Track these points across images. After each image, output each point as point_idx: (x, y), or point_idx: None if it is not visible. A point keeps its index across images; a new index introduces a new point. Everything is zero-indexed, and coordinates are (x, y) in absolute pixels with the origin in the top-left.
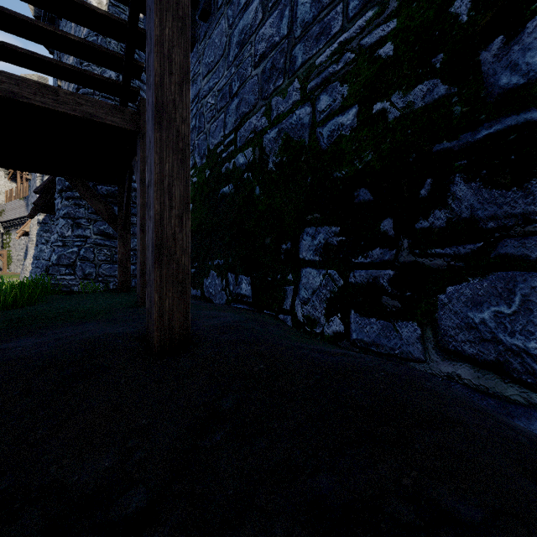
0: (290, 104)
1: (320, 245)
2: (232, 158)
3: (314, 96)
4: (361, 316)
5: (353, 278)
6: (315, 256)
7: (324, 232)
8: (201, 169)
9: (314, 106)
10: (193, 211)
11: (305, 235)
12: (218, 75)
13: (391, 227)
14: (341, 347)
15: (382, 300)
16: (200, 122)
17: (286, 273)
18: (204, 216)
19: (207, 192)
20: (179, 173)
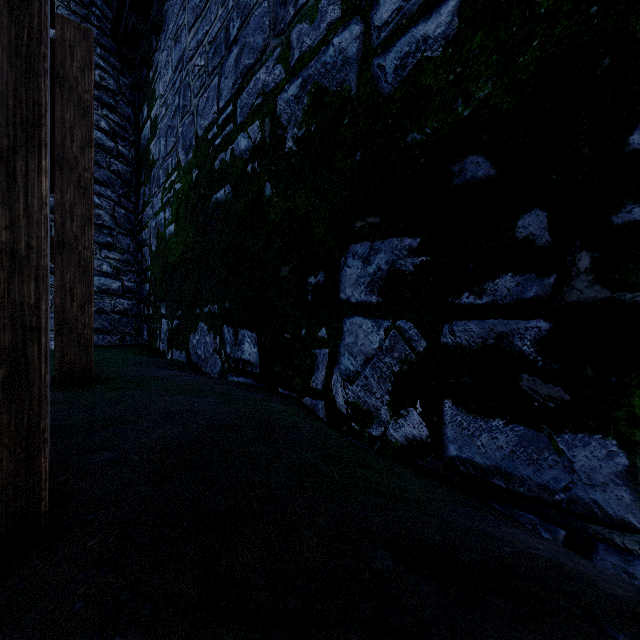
0: (323, 29)
1: (380, 274)
2: (230, 143)
3: (367, 2)
4: (468, 413)
5: (450, 335)
6: (369, 294)
7: (387, 248)
8: (187, 169)
9: (367, 19)
10: (176, 233)
11: (351, 257)
12: (209, 18)
13: (543, 228)
14: (429, 476)
15: (519, 384)
16: (185, 99)
17: (316, 325)
18: (190, 240)
19: (194, 202)
20: (1, 25)
